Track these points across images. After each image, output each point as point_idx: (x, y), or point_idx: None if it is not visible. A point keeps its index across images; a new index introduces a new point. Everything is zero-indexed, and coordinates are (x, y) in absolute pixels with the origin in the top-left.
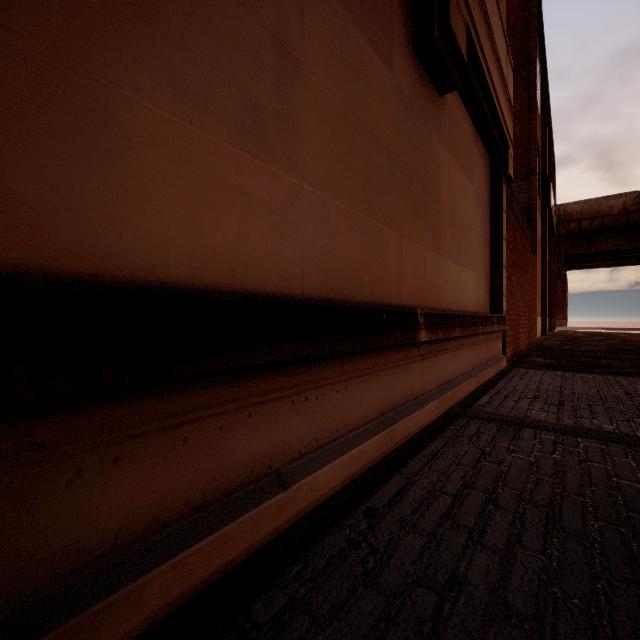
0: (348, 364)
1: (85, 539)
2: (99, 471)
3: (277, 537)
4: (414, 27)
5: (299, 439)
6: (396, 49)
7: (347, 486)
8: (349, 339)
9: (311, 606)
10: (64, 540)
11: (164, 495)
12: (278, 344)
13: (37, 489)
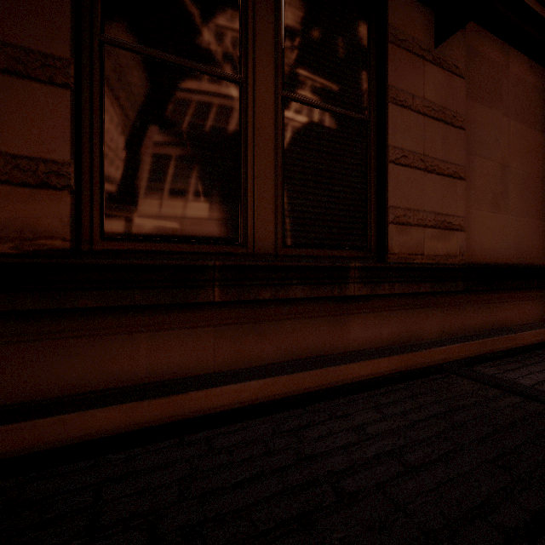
0: (533, 293)
1: (475, 325)
2: (477, 310)
3: (512, 349)
4: None
5: (515, 319)
6: None
7: (534, 344)
8: (535, 281)
9: (540, 358)
10: (473, 324)
11: (486, 322)
12: (512, 282)
13: (470, 310)
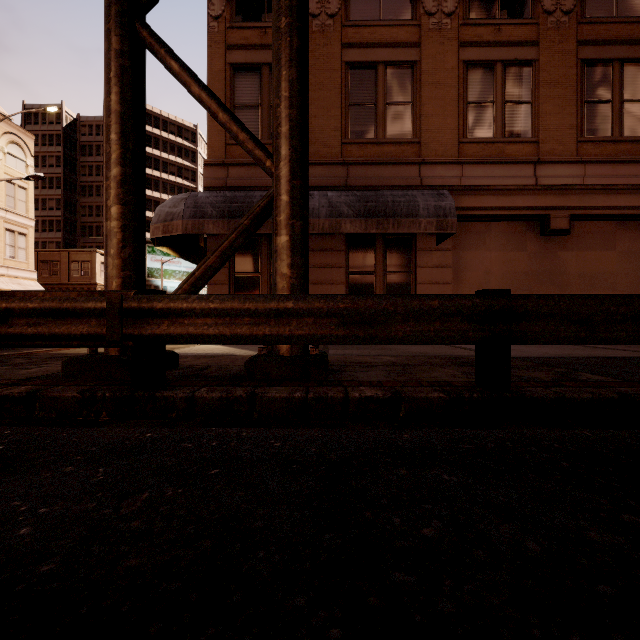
0: None
1: None
2: None
3: None
4: (540, 230)
5: None
6: (529, 243)
7: None
8: None
9: None
10: None
11: None
12: None
13: None
